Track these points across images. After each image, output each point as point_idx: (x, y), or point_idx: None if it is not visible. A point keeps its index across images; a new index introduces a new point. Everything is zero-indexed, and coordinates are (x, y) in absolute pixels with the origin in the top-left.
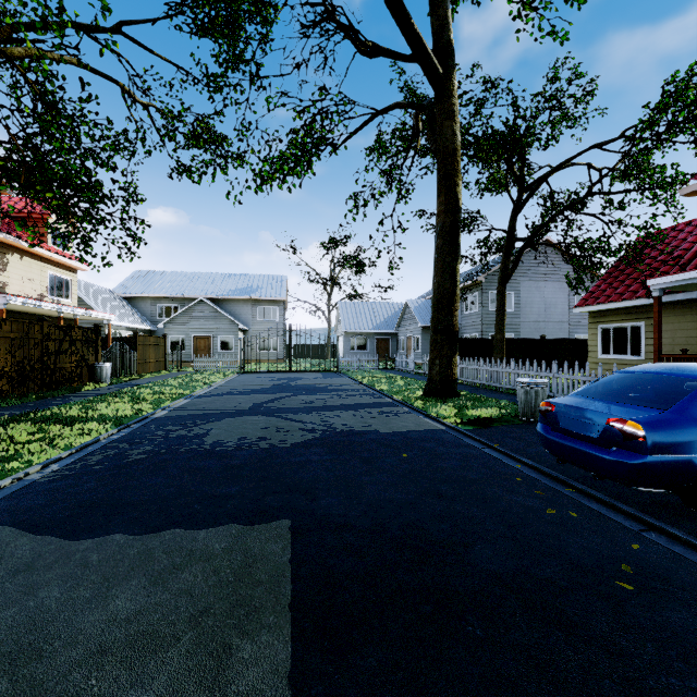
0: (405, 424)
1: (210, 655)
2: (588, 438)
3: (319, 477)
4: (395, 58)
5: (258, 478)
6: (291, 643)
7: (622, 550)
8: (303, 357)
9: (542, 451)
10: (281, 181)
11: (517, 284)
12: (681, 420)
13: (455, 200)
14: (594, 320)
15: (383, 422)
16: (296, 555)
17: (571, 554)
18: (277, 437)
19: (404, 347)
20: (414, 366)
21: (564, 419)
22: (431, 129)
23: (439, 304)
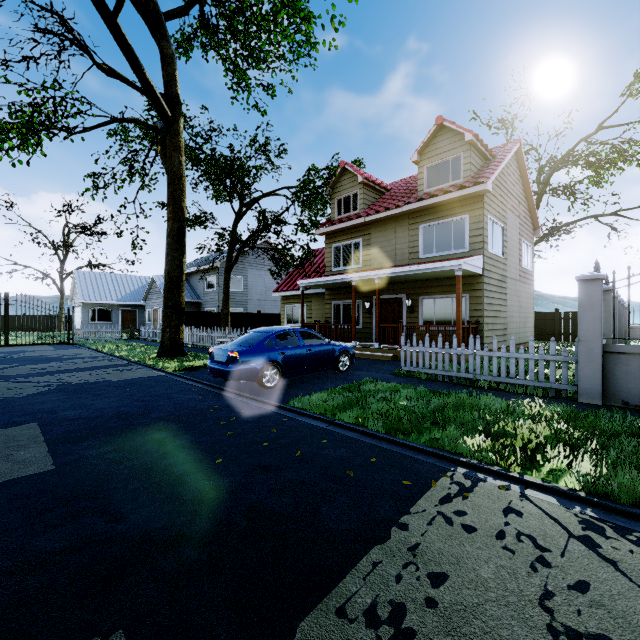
0: (135, 374)
1: (1, 457)
2: (223, 362)
3: (58, 406)
4: (132, 86)
5: (1, 413)
6: (47, 447)
7: (221, 403)
8: (23, 330)
9: (218, 378)
10: (1, 150)
11: (246, 271)
12: (254, 350)
13: (182, 212)
14: (284, 302)
15: (117, 375)
16: (45, 431)
17: (198, 407)
18: (10, 393)
19: (151, 319)
20: (158, 335)
21: (216, 355)
22: (164, 151)
23: (169, 287)
